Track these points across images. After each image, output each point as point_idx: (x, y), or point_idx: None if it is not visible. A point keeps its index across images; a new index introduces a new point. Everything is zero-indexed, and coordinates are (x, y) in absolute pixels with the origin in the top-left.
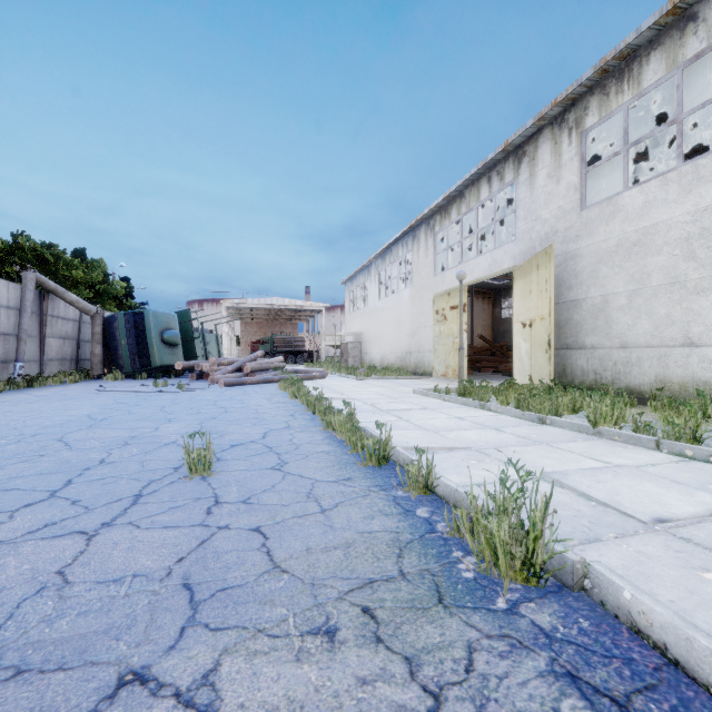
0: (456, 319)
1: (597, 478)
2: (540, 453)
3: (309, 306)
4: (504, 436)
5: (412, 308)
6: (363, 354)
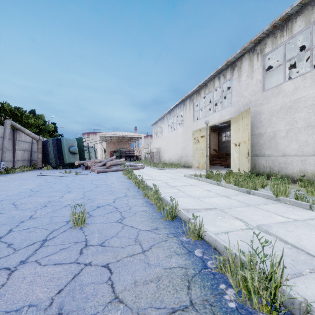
0: (203, 142)
1: (287, 229)
2: (252, 211)
3: (136, 135)
4: (232, 201)
5: (183, 137)
6: (160, 157)
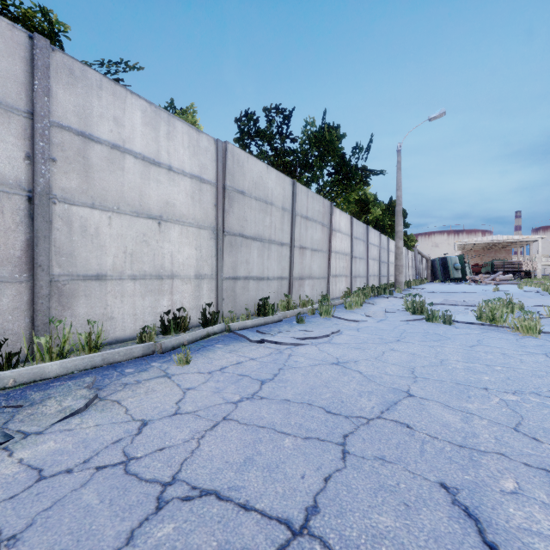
0: None
1: None
2: None
3: (525, 238)
4: None
5: None
6: None
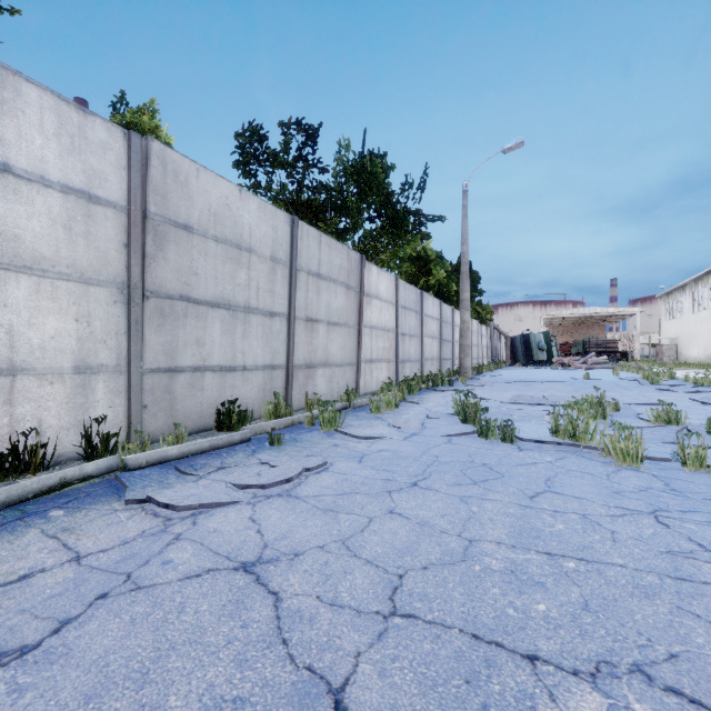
0: None
1: None
2: None
3: (621, 312)
4: None
5: None
6: (678, 354)
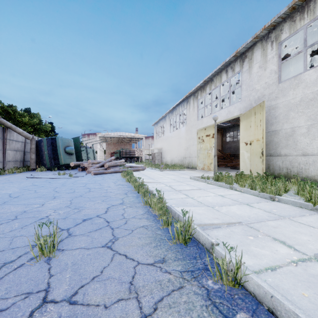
0: (209, 141)
1: None
2: (291, 227)
3: (137, 136)
4: (257, 211)
5: (186, 136)
6: (162, 158)
